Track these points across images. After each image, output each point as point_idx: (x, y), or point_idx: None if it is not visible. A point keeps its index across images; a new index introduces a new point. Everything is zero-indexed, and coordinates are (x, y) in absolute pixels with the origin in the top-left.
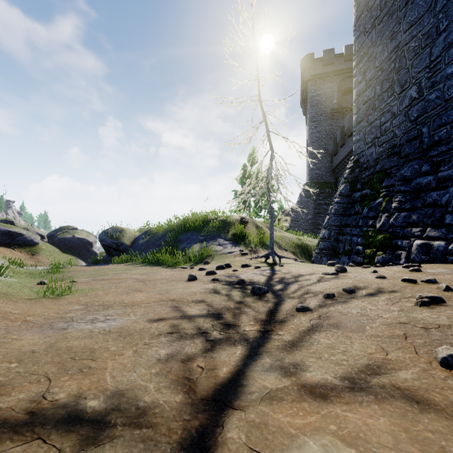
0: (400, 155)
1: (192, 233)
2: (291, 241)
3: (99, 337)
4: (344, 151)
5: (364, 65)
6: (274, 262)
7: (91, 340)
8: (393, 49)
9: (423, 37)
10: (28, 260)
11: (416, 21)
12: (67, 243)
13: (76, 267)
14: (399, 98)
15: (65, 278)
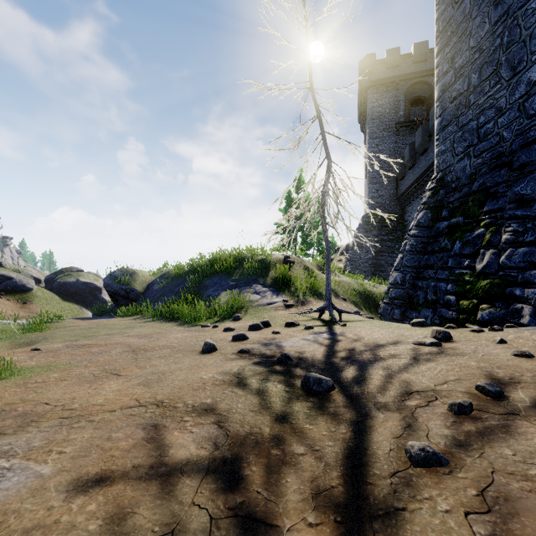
0: (511, 166)
1: (221, 277)
2: (350, 287)
3: None
4: (414, 173)
5: (452, 48)
6: (332, 319)
7: None
8: (498, 18)
9: None
10: (18, 311)
11: None
12: (69, 288)
13: (70, 321)
14: (509, 85)
15: (38, 340)
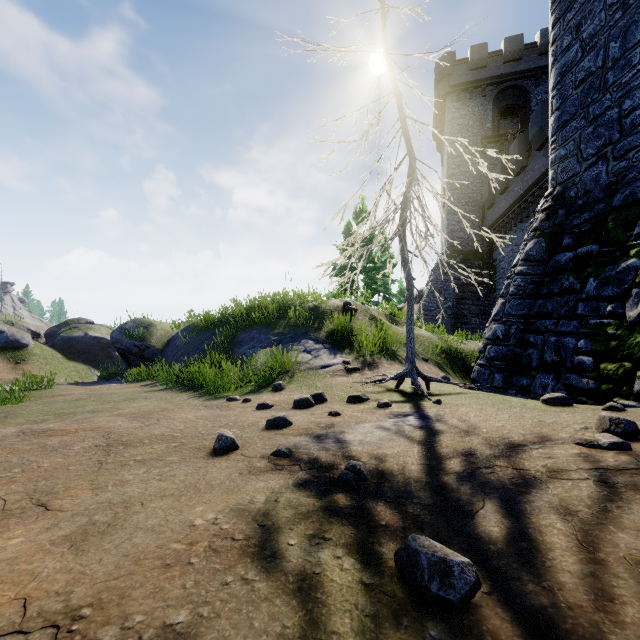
0: None
1: (260, 330)
2: (431, 344)
3: None
4: (506, 199)
5: (577, 13)
6: (416, 391)
7: None
8: None
9: None
10: (8, 372)
11: None
12: (76, 344)
13: (62, 387)
14: None
15: None
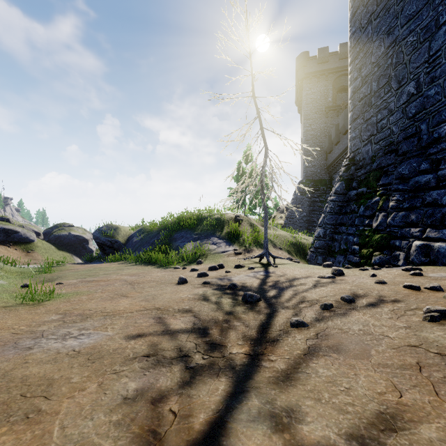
0: (397, 152)
1: (186, 232)
2: (286, 239)
3: (64, 361)
4: (339, 148)
5: (359, 61)
6: (268, 263)
7: (54, 365)
8: (390, 44)
9: (422, 31)
10: (23, 258)
11: (414, 15)
12: (63, 240)
13: (69, 265)
14: (396, 94)
15: (54, 278)
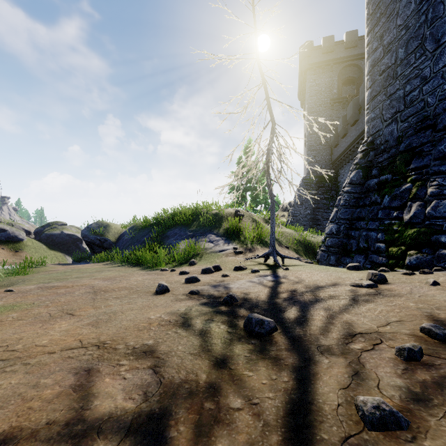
0: (435, 128)
1: (181, 228)
2: (292, 237)
3: None
4: (346, 141)
5: (380, 28)
6: (275, 264)
7: None
8: None
9: None
10: (10, 258)
11: None
12: (55, 239)
13: (51, 266)
14: (433, 56)
15: (17, 283)
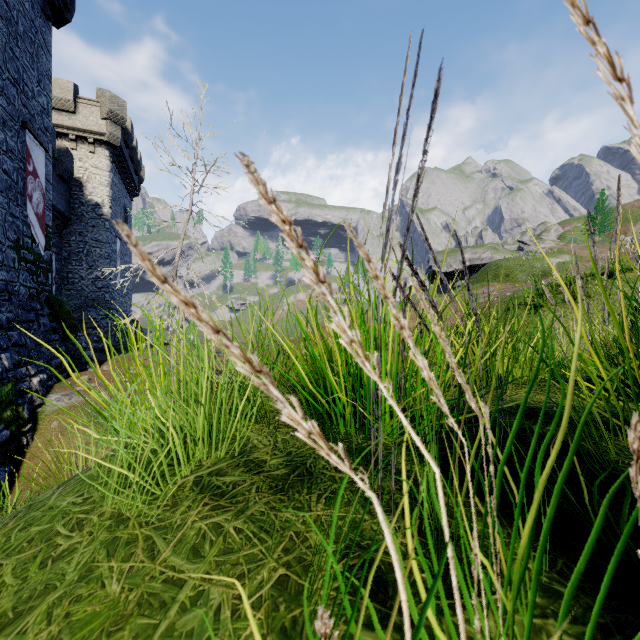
0: None
1: None
2: None
3: None
4: None
5: None
6: None
7: None
8: None
9: None
10: None
11: None
12: None
13: None
14: None
15: None
